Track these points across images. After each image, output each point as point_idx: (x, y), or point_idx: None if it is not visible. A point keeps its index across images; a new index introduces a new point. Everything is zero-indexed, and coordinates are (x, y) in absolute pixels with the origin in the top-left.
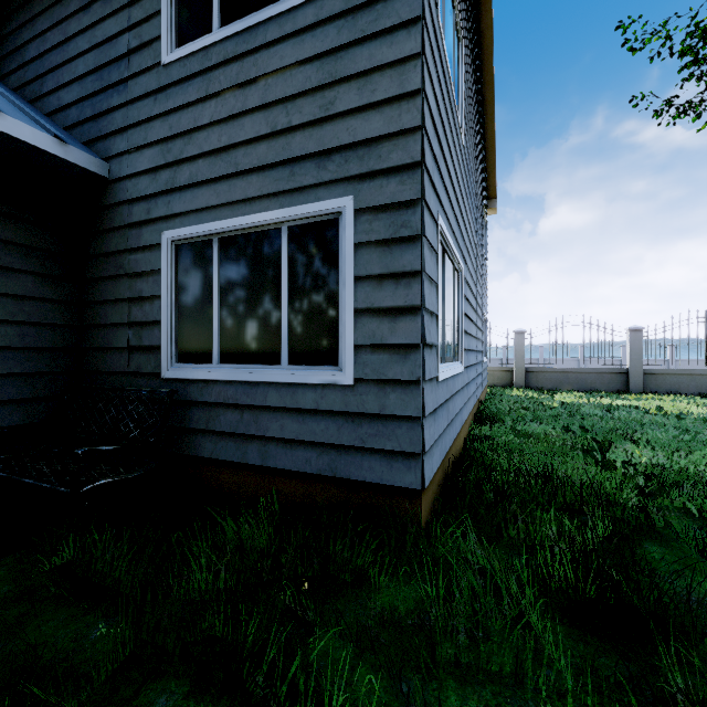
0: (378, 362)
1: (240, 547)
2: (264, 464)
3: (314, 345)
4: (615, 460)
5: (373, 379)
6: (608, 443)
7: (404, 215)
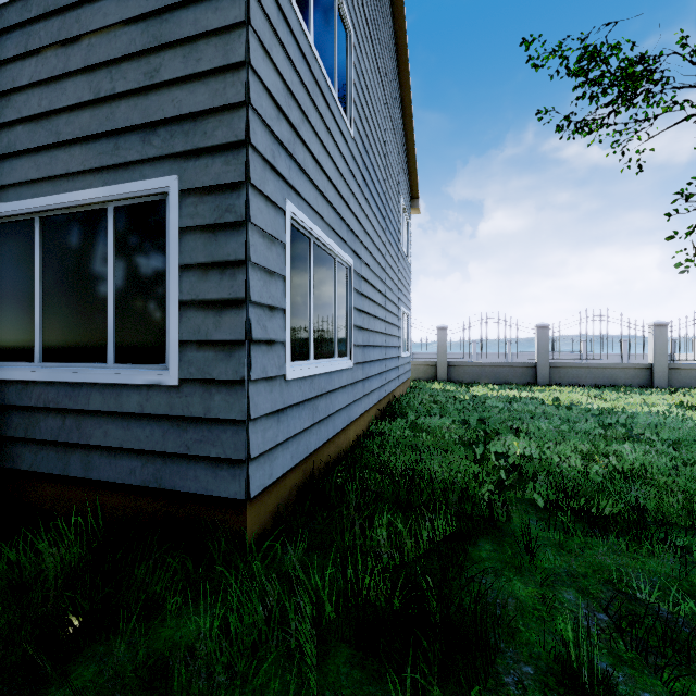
0: (203, 360)
1: (17, 580)
2: (87, 476)
3: (142, 341)
4: (495, 452)
5: (199, 379)
6: (495, 435)
7: (229, 199)
